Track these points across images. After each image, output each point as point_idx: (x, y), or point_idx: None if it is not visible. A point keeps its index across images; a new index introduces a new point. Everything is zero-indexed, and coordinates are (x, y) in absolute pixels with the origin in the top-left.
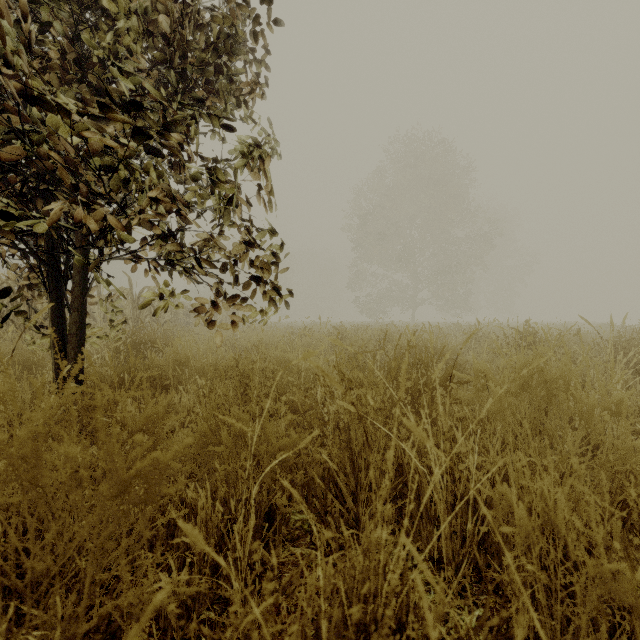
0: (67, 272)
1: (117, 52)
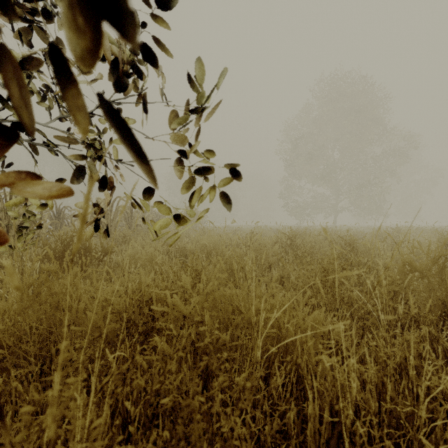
0: None
1: None
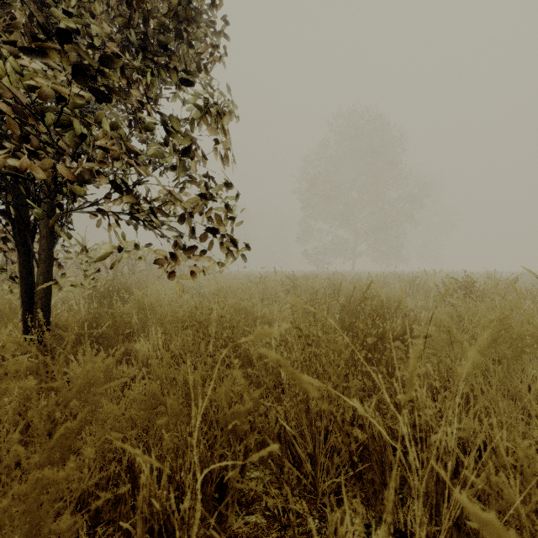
0: (35, 226)
1: (81, 15)
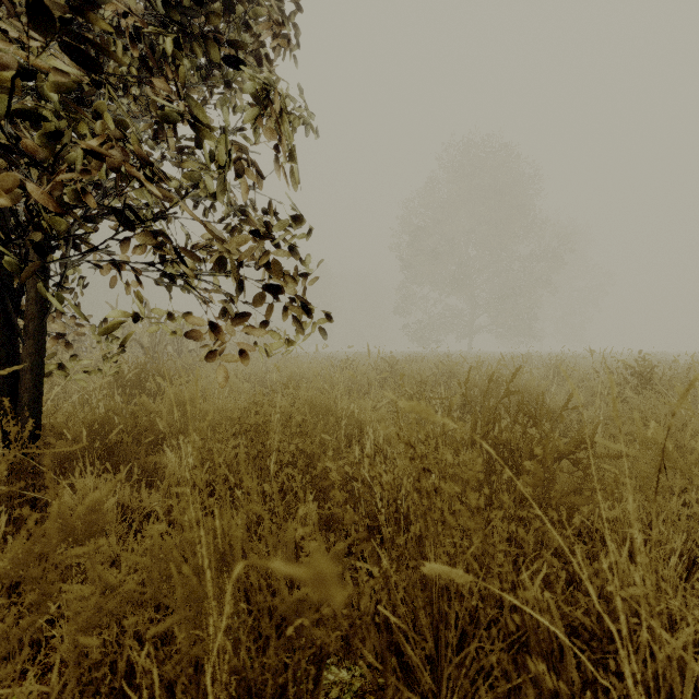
0: (21, 285)
1: None
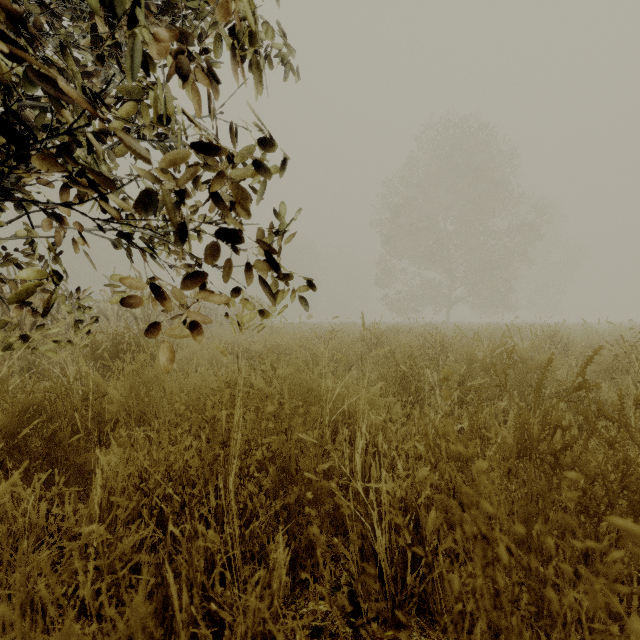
0: None
1: None
